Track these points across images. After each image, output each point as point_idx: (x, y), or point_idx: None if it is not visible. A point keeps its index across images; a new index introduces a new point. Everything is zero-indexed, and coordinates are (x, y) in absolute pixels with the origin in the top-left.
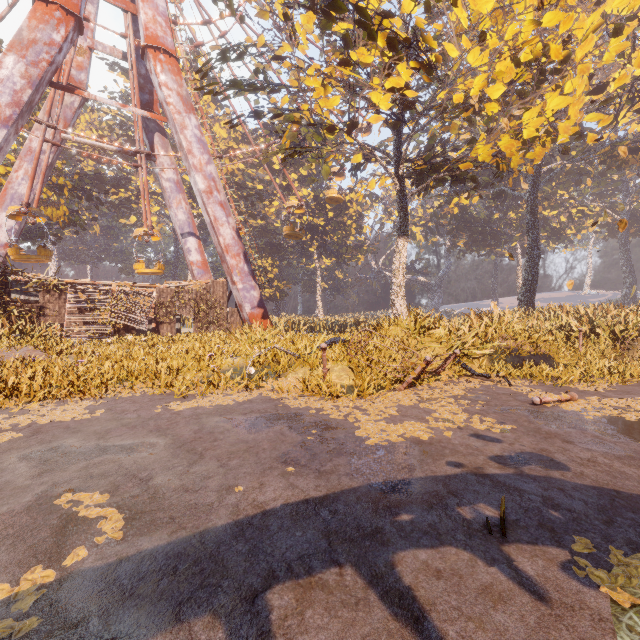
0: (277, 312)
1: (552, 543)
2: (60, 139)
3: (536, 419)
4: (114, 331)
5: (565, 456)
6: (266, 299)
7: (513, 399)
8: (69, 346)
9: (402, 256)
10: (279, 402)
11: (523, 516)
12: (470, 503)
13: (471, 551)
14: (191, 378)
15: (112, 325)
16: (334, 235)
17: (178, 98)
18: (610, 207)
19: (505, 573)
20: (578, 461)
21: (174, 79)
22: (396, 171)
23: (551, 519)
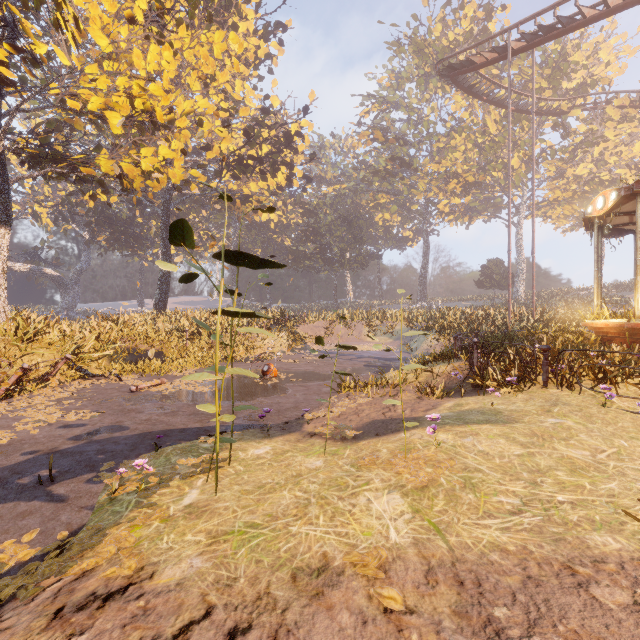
0: None
1: (88, 472)
2: None
3: (127, 402)
4: None
5: (132, 421)
6: None
7: (117, 391)
8: None
9: (2, 249)
10: None
11: (76, 466)
12: (32, 473)
13: (18, 500)
14: None
15: None
16: None
17: None
18: (226, 236)
19: (42, 500)
20: (139, 422)
21: None
22: None
23: (96, 460)
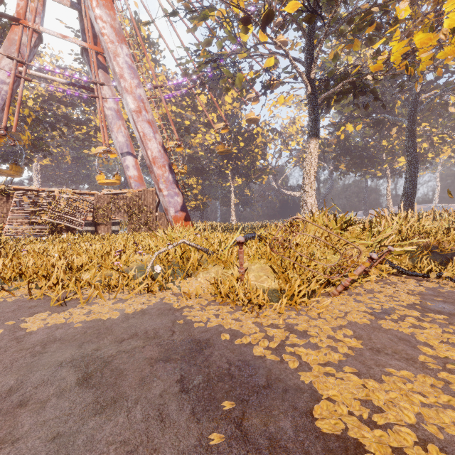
0: (201, 219)
1: None
2: (18, 72)
3: None
4: (57, 231)
5: None
6: (192, 209)
7: None
8: (0, 243)
9: (313, 156)
10: (180, 315)
11: None
12: None
13: None
14: (90, 277)
15: (55, 226)
16: (244, 160)
17: (111, 29)
18: None
19: None
20: None
21: (108, 13)
22: (307, 75)
23: None
